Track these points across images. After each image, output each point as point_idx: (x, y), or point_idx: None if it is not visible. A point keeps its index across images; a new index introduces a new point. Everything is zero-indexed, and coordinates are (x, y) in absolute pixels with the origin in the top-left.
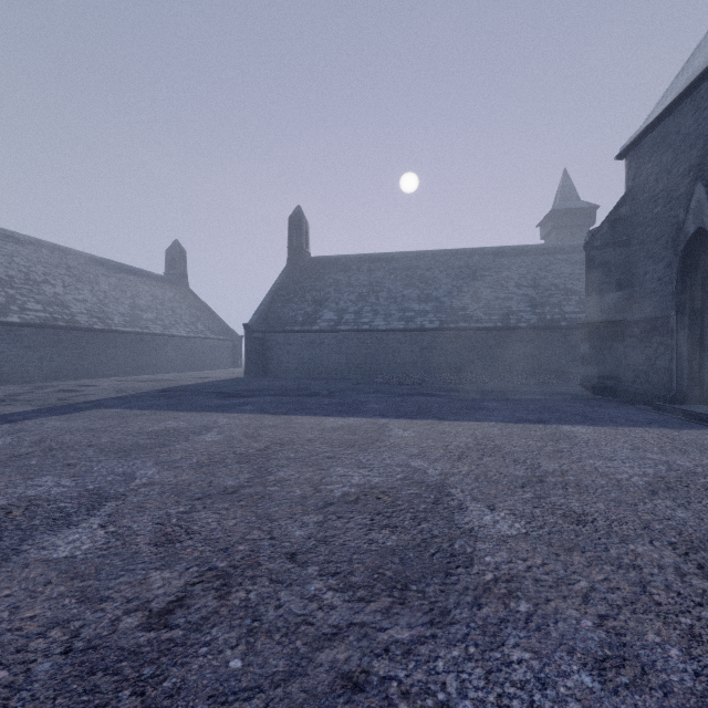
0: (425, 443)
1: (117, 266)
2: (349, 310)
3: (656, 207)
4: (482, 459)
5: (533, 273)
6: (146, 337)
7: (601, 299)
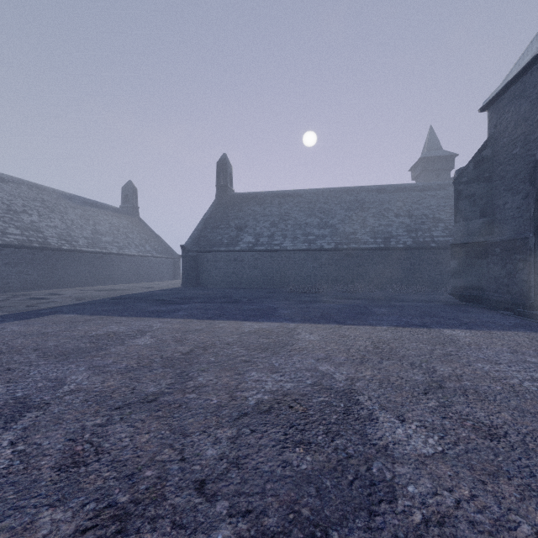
0: (329, 346)
1: (83, 200)
2: (263, 234)
3: (515, 149)
4: (382, 363)
5: (408, 206)
6: (104, 256)
7: (467, 224)
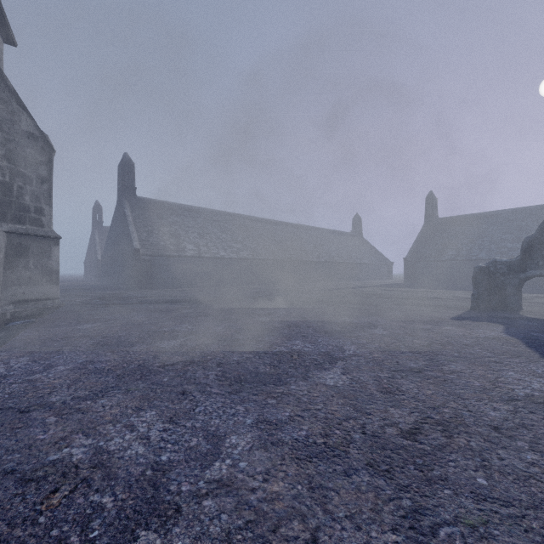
0: None
1: (336, 232)
2: (463, 249)
3: None
4: None
5: None
6: (354, 265)
7: None
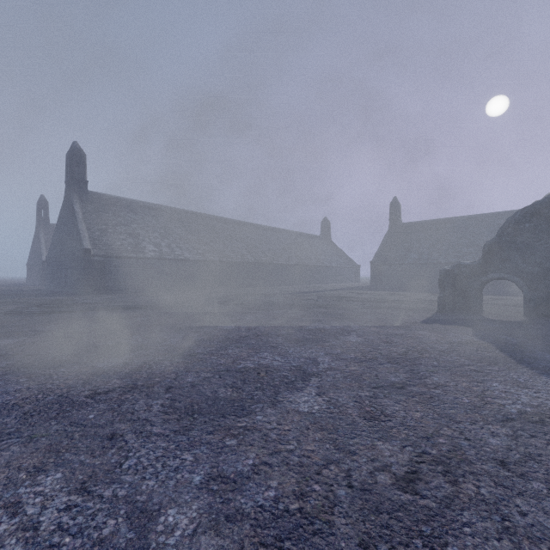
0: None
1: (305, 235)
2: (424, 253)
3: None
4: None
5: None
6: (323, 268)
7: None
